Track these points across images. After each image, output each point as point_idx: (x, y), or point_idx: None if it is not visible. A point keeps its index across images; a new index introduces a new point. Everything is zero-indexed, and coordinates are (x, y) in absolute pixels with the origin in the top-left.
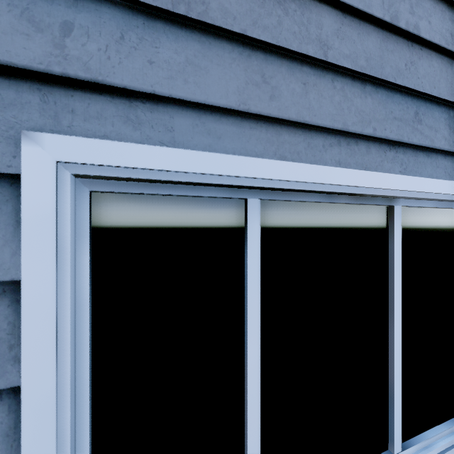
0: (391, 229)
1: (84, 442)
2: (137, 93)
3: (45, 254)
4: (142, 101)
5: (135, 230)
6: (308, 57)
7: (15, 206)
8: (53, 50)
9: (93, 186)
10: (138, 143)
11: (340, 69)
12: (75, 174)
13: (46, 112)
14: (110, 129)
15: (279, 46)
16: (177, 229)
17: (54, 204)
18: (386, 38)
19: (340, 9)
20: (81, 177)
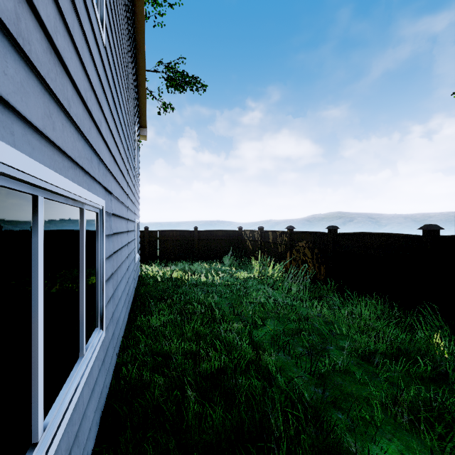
0: (82, 222)
1: None
2: None
3: None
4: None
5: None
6: (64, 107)
7: None
8: None
9: None
10: None
11: (72, 120)
12: None
13: None
14: None
15: (56, 95)
16: None
17: None
18: (84, 110)
19: (72, 83)
20: None
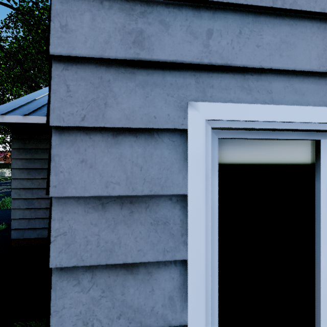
0: None
1: (214, 302)
2: (248, 69)
3: (199, 178)
4: (251, 74)
5: (240, 164)
6: None
7: (183, 149)
8: (203, 49)
9: (220, 134)
10: (250, 103)
11: None
12: (213, 127)
13: (198, 89)
14: (233, 96)
15: None
16: (266, 163)
17: (204, 147)
18: None
19: None
20: (215, 129)
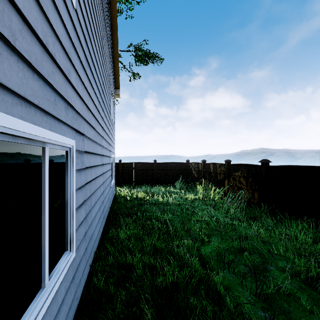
0: (43, 160)
1: None
2: None
3: None
4: None
5: None
6: (3, 36)
7: None
8: None
9: None
10: None
11: (21, 56)
12: None
13: None
14: None
15: None
16: None
17: None
18: (43, 52)
19: (21, 17)
20: None
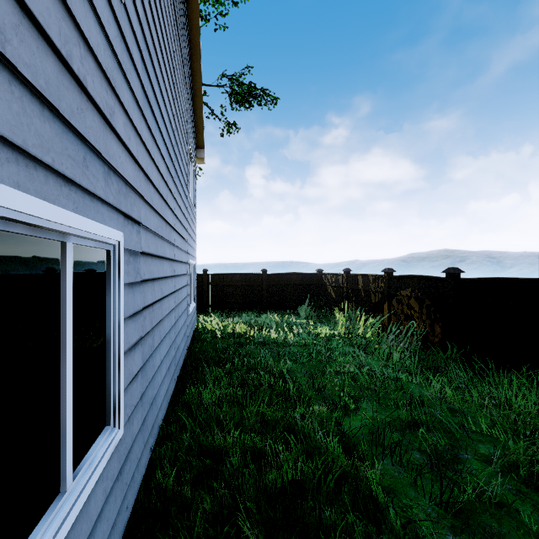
0: (63, 265)
1: None
2: None
3: None
4: None
5: None
6: None
7: None
8: None
9: None
10: None
11: (18, 73)
12: None
13: None
14: None
15: None
16: None
17: None
18: (62, 71)
19: (18, 2)
20: None
